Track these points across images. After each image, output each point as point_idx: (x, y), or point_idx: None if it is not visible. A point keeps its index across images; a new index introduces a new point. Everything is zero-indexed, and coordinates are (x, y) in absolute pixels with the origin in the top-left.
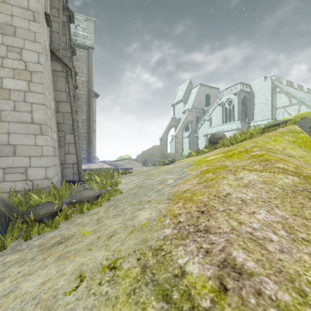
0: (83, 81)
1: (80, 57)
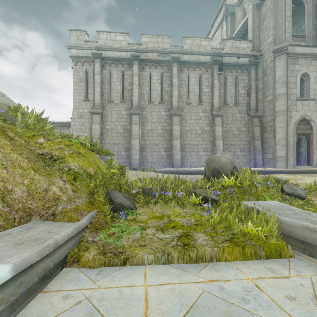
0: (269, 43)
1: (267, 11)
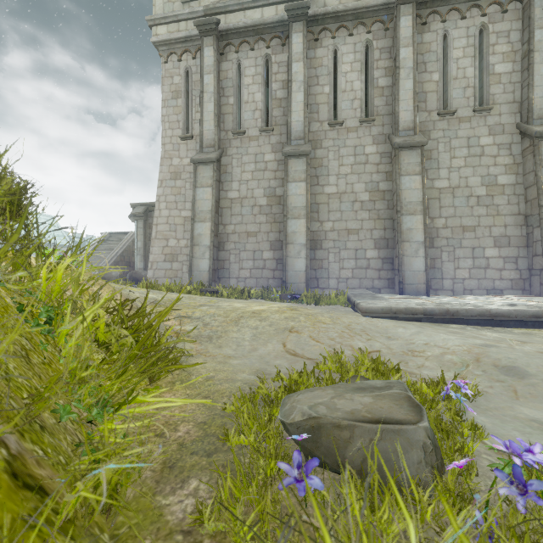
0: None
1: None
